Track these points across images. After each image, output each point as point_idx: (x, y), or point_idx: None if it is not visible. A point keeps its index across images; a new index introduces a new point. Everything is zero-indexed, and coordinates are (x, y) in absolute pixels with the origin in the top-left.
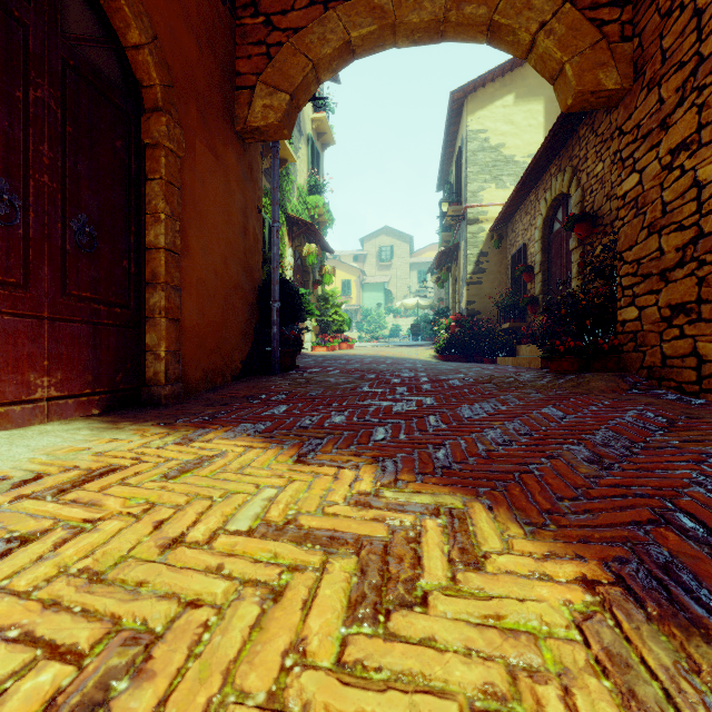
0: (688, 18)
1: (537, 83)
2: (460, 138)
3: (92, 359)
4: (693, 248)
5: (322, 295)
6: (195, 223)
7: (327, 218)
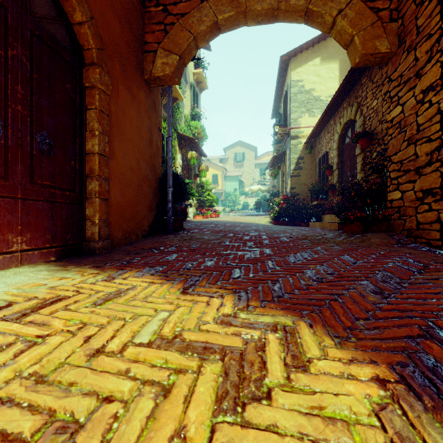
0: (434, 6)
1: (335, 51)
2: (286, 85)
3: (51, 225)
4: (437, 153)
5: (199, 183)
6: (118, 137)
7: (203, 135)
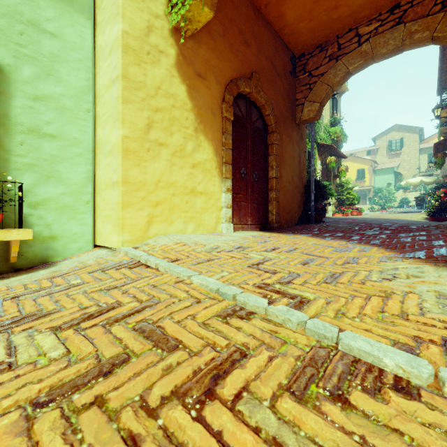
0: None
1: None
2: None
3: (257, 214)
4: None
5: (339, 183)
6: (282, 166)
7: (342, 137)
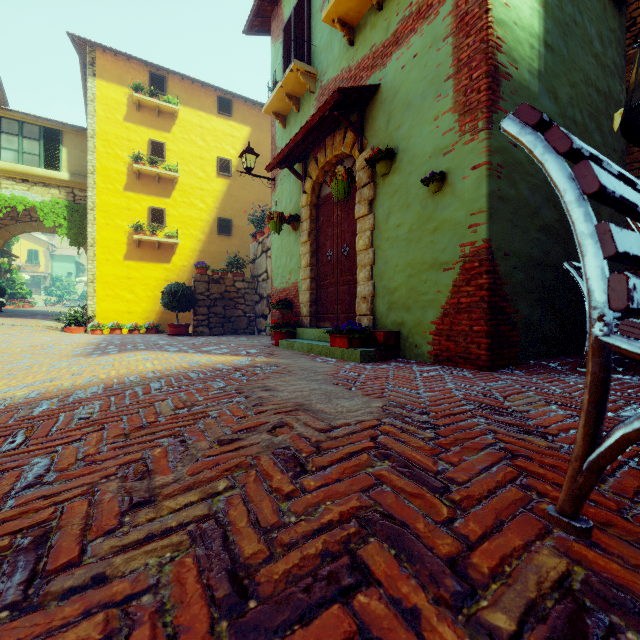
0: None
1: None
2: None
3: None
4: None
5: (10, 278)
6: None
7: (14, 238)
